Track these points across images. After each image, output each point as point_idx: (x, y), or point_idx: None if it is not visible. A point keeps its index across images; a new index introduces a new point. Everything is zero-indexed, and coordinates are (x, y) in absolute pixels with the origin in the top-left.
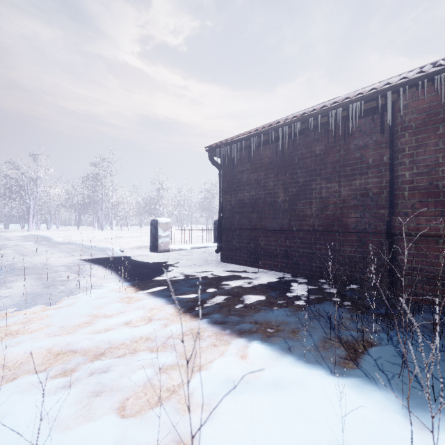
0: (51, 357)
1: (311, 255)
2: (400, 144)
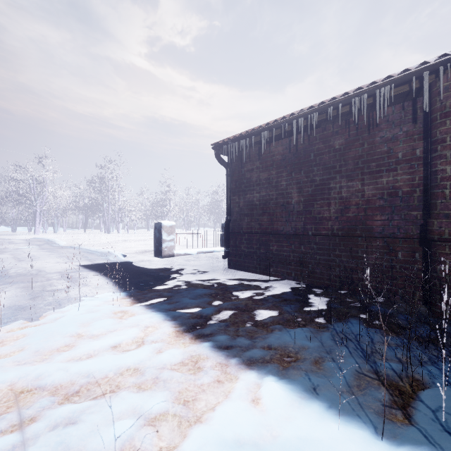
0: (11, 397)
1: (330, 263)
2: (439, 133)
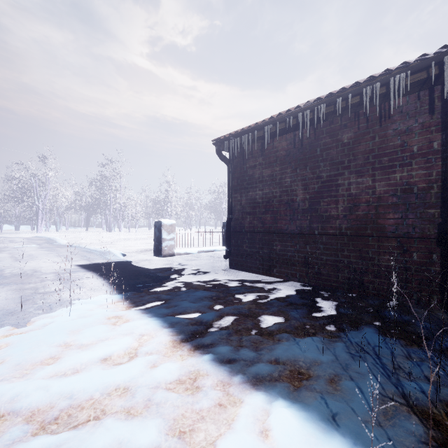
0: None
1: (337, 264)
2: None
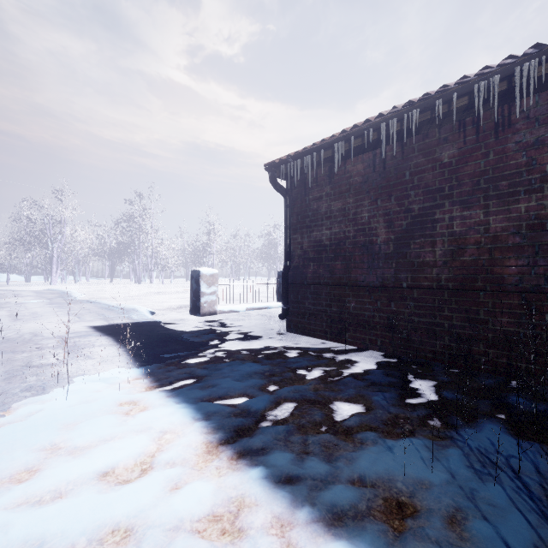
0: None
1: (434, 327)
2: None
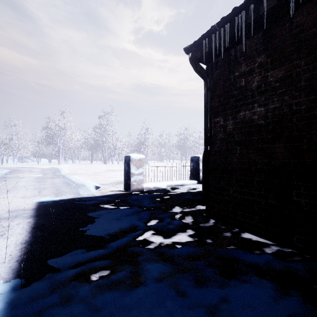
0: None
1: None
2: None
